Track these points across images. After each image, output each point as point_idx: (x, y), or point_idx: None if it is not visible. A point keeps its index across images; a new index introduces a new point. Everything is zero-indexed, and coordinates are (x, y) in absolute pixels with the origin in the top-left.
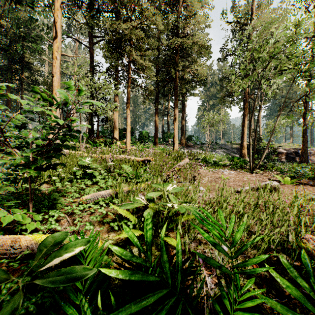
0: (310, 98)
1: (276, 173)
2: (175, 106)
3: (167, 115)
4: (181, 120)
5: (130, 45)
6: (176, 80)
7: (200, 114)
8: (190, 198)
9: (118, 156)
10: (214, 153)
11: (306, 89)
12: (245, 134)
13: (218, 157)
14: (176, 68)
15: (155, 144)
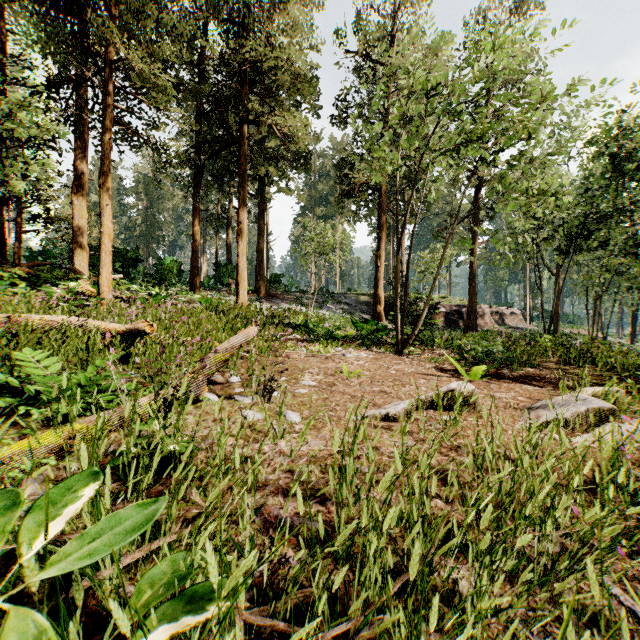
0: (500, 206)
1: (443, 354)
2: (242, 203)
3: (227, 228)
4: (258, 240)
5: (112, 16)
6: (243, 145)
7: (298, 233)
8: (203, 563)
9: (44, 318)
10: (325, 311)
11: (497, 186)
12: (381, 276)
13: (332, 321)
14: (242, 111)
15: (194, 289)
